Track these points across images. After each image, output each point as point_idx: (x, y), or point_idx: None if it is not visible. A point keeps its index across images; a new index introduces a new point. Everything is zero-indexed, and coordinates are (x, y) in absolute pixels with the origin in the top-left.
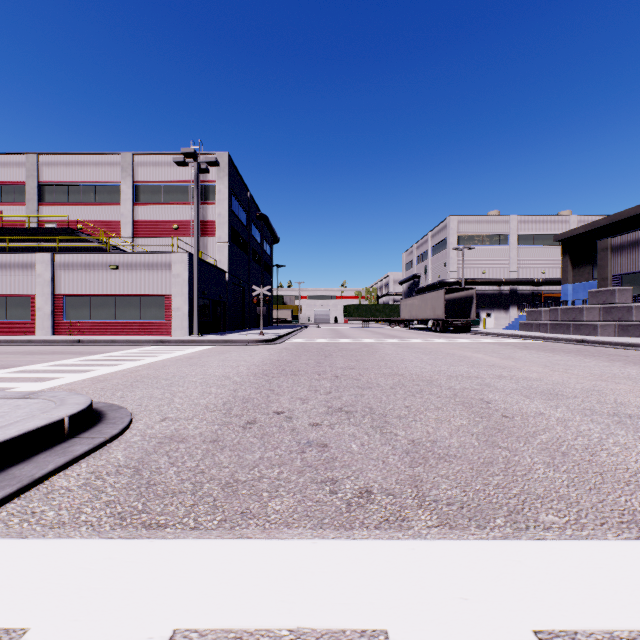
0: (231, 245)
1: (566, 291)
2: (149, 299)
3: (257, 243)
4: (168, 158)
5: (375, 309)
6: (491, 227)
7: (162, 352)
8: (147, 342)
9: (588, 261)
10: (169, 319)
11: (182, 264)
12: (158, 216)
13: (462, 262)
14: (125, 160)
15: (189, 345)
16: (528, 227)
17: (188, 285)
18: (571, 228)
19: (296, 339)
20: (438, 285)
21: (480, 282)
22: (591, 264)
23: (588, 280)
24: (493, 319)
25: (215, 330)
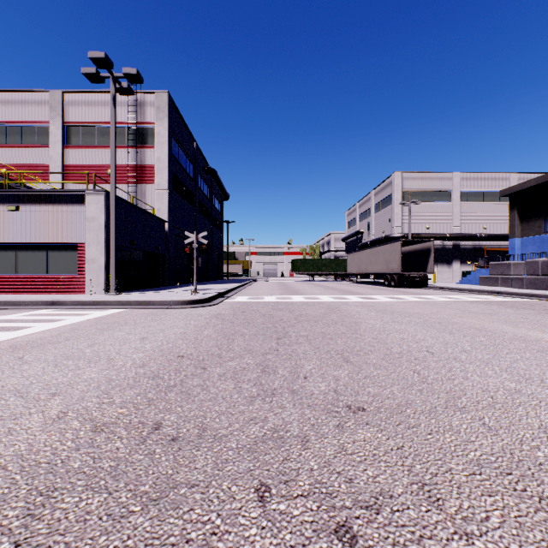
0: (173, 194)
1: (514, 245)
2: (58, 248)
3: (205, 197)
4: (102, 97)
5: (321, 263)
6: (435, 184)
7: (9, 326)
8: (33, 304)
9: (539, 214)
10: (82, 273)
11: (98, 205)
12: (91, 160)
13: (408, 217)
14: (54, 98)
15: (88, 308)
16: (470, 184)
17: (105, 231)
18: (511, 185)
19: (240, 297)
20: (383, 240)
21: (425, 237)
22: (542, 217)
23: (539, 234)
24: (436, 273)
25: (150, 285)
